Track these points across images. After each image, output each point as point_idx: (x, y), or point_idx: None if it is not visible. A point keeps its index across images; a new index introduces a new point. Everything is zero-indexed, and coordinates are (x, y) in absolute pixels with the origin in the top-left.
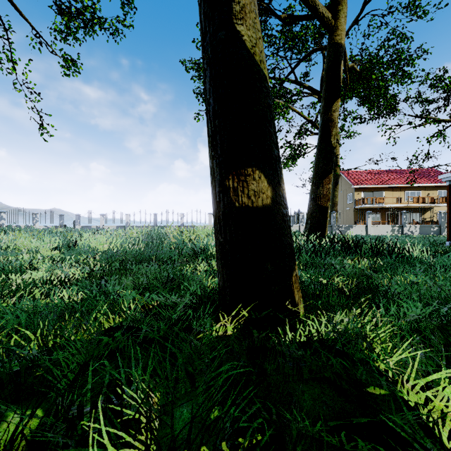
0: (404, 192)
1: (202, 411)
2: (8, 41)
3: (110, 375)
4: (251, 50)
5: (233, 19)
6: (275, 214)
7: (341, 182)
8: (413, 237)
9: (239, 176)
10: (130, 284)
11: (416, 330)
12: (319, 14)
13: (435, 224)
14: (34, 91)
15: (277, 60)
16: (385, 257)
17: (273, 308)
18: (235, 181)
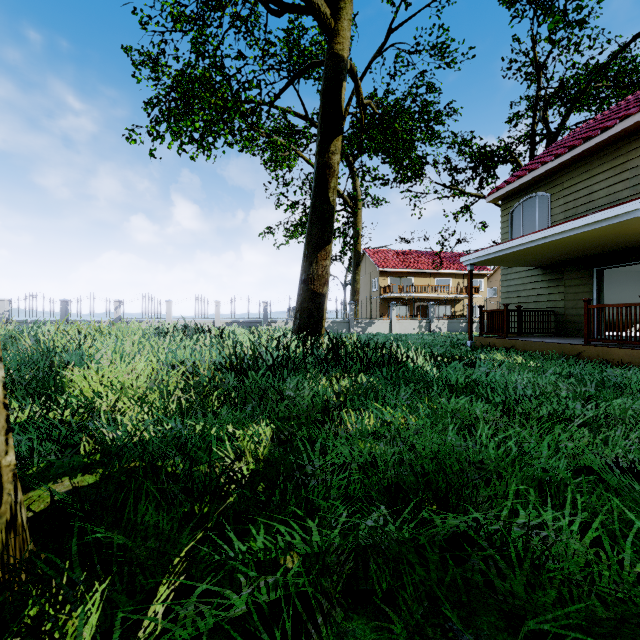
0: (435, 280)
1: None
2: None
3: None
4: None
5: None
6: None
7: (365, 263)
8: (438, 336)
9: None
10: None
11: (298, 597)
12: (313, 5)
13: (465, 319)
14: None
15: (260, 66)
16: (381, 370)
17: None
18: None
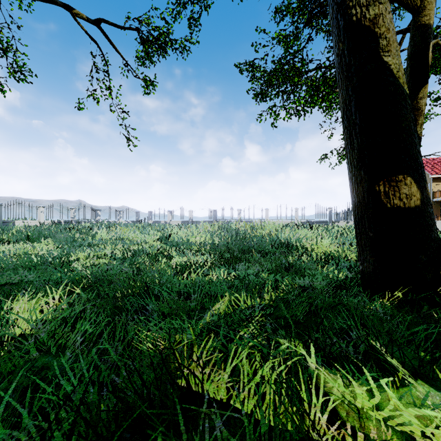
0: None
1: (414, 353)
2: (108, 74)
3: (316, 326)
4: (396, 75)
5: (380, 52)
6: (424, 213)
7: None
8: None
9: (389, 182)
10: (255, 269)
11: None
12: None
13: None
14: (124, 111)
15: None
16: None
17: (430, 292)
18: (386, 186)
